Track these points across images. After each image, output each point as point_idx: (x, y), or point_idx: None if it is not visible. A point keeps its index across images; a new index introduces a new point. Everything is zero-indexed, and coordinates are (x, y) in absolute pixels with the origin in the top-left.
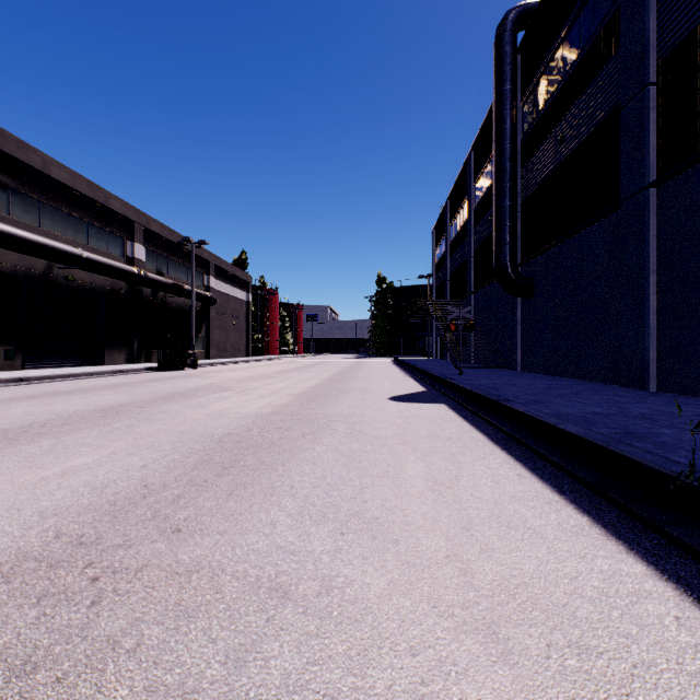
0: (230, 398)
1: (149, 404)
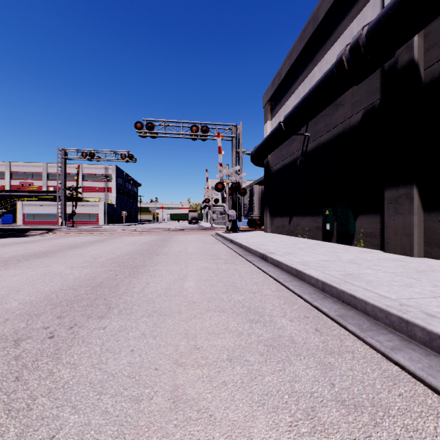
0: (0, 253)
1: (60, 249)
